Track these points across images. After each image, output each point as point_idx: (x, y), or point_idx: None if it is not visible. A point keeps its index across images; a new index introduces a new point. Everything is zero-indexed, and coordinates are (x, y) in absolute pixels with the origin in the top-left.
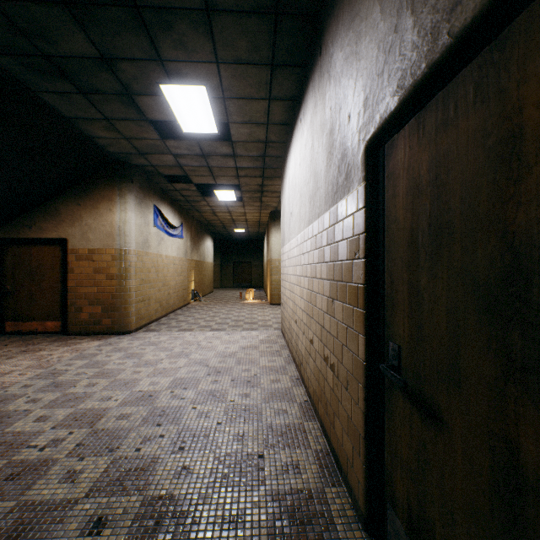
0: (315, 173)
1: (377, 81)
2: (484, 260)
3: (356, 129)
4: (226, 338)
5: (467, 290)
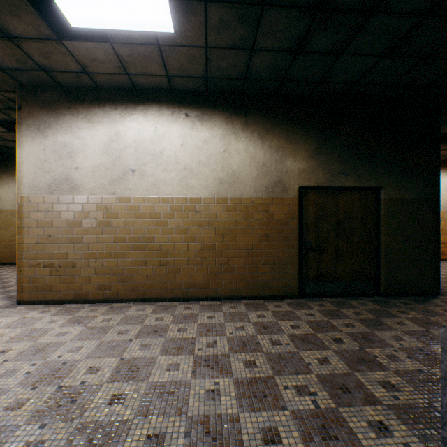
0: (234, 170)
1: (307, 174)
2: (333, 221)
3: (293, 179)
4: (1, 339)
5: (330, 226)
